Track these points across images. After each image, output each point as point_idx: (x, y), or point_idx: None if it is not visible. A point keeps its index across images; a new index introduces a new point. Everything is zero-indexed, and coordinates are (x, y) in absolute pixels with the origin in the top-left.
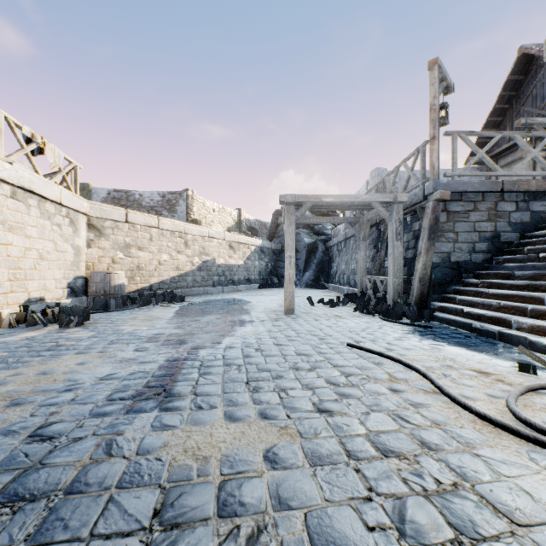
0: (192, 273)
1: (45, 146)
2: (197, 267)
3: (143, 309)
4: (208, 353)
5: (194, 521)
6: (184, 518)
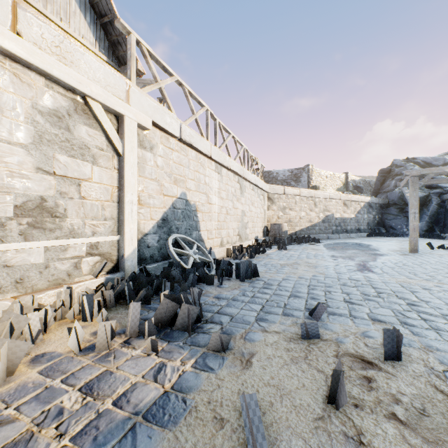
0: (318, 224)
1: (258, 161)
2: (321, 220)
3: (301, 245)
4: (374, 263)
5: (416, 288)
6: (412, 288)
